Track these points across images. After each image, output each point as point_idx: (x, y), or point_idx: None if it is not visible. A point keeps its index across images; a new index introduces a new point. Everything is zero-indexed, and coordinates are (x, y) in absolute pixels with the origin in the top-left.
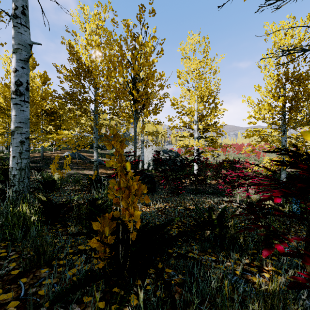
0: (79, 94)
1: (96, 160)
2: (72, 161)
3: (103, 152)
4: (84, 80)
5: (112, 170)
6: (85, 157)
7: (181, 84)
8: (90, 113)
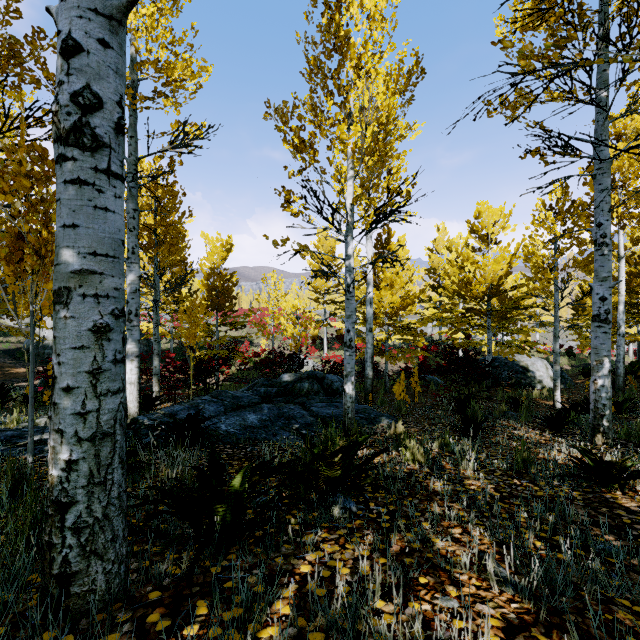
0: None
1: None
2: None
3: None
4: None
5: None
6: None
7: None
8: None
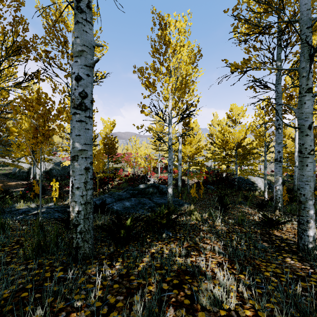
0: None
1: None
2: None
3: None
4: None
5: None
6: None
7: None
8: None
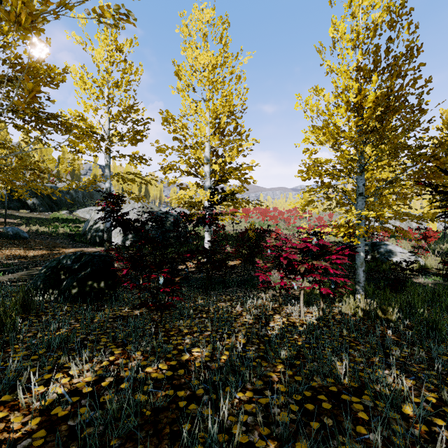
0: None
1: None
2: None
3: (35, 216)
4: None
5: (42, 249)
6: None
7: (183, 90)
8: None
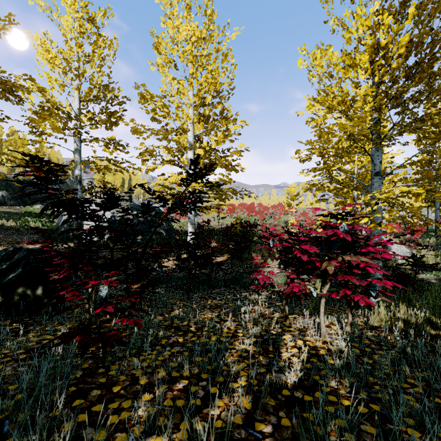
0: None
1: None
2: None
3: (3, 210)
4: None
5: (2, 245)
6: None
7: (163, 66)
8: None
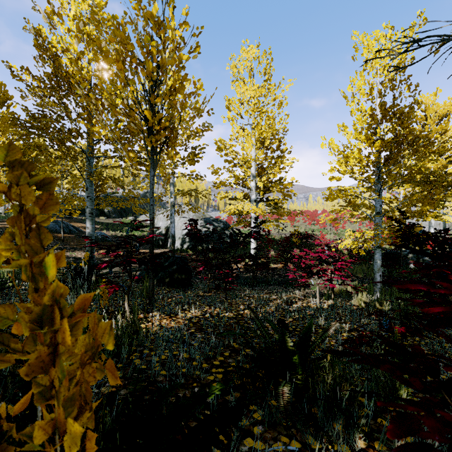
0: (55, 119)
1: (90, 235)
2: (54, 235)
3: (110, 222)
4: (66, 97)
5: (123, 250)
6: (77, 229)
7: (232, 119)
8: (82, 156)
